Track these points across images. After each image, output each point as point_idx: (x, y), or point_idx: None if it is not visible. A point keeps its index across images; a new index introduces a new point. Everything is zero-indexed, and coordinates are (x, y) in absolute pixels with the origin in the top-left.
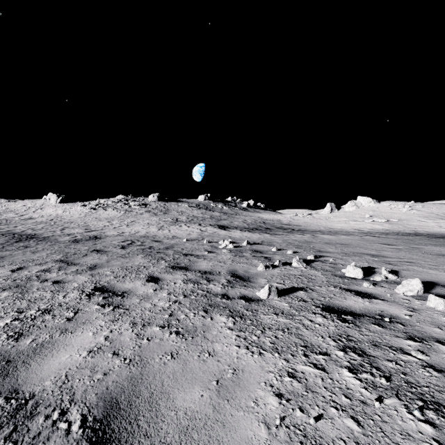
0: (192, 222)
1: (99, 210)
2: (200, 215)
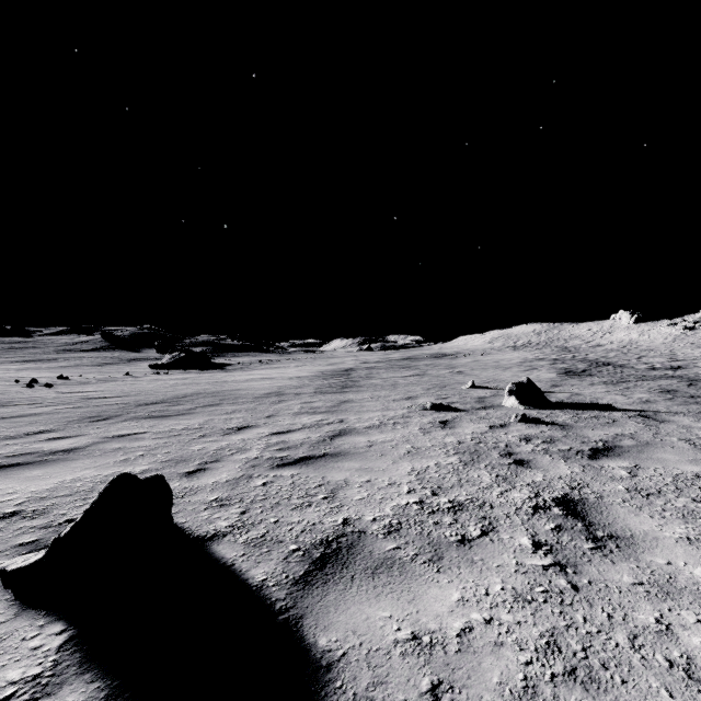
0: None
1: (700, 330)
2: None
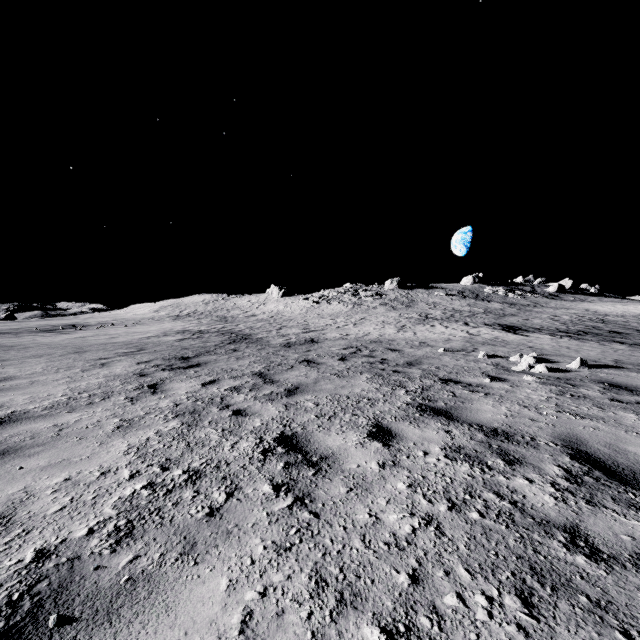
0: (451, 319)
1: (323, 304)
2: (465, 308)
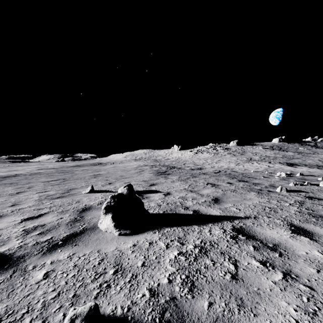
0: (263, 160)
1: (199, 153)
2: (272, 155)
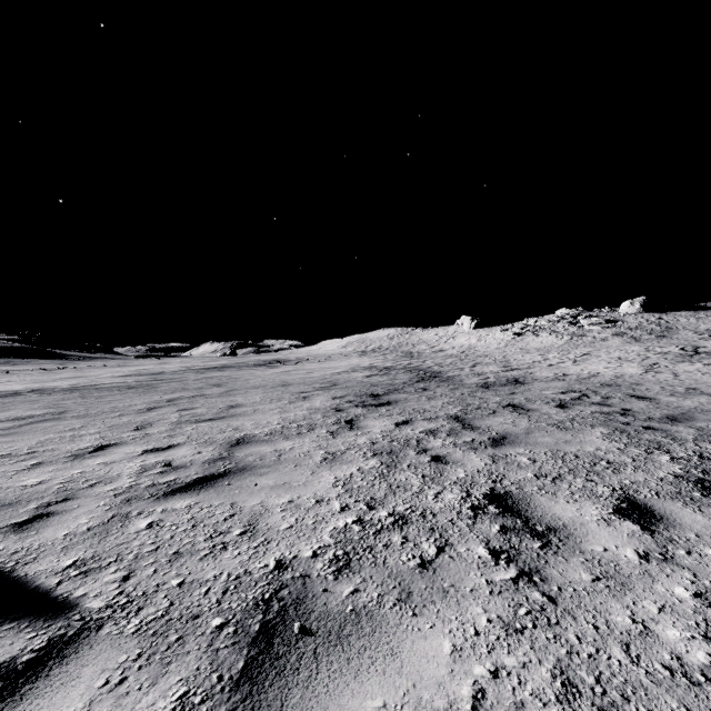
0: None
1: (527, 336)
2: None
